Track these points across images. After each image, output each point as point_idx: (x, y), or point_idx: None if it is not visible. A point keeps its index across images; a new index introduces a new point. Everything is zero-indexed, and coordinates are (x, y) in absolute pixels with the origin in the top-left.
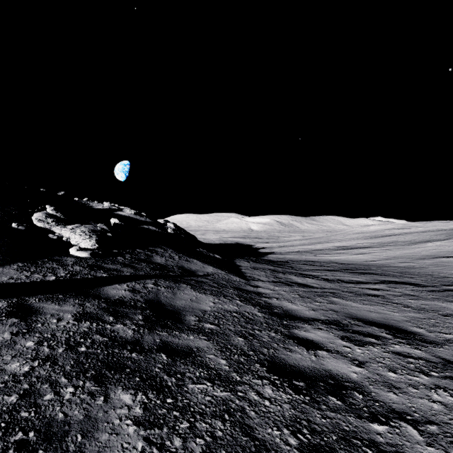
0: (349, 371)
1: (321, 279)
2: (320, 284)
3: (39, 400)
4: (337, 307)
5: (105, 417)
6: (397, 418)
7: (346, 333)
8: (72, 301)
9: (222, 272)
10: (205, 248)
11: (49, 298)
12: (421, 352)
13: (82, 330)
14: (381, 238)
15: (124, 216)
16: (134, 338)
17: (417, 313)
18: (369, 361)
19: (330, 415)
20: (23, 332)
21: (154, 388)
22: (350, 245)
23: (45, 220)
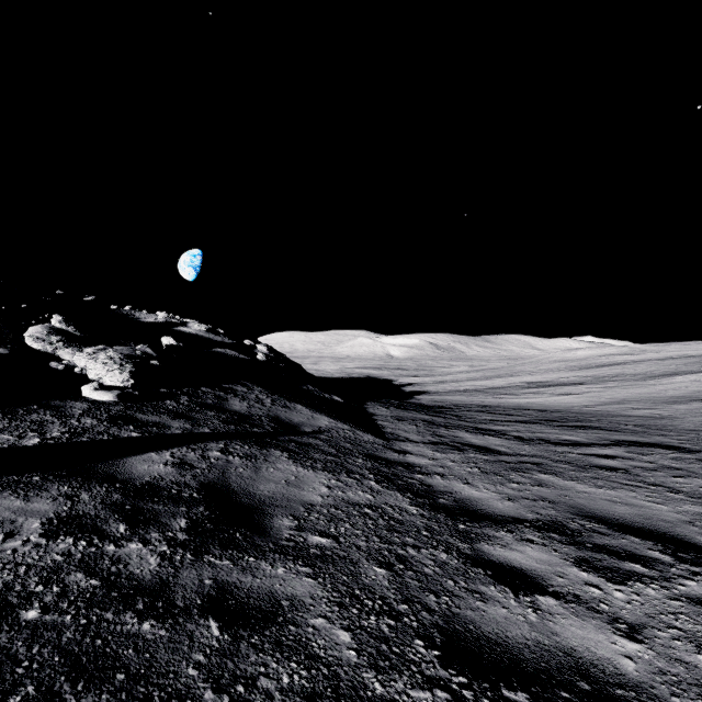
0: (615, 654)
1: (511, 437)
2: (511, 448)
3: None
4: (551, 493)
5: None
6: None
7: (582, 552)
8: (55, 488)
9: (345, 427)
10: (317, 384)
11: (12, 483)
12: None
13: (50, 559)
14: (596, 370)
15: (190, 334)
16: (157, 578)
17: (700, 504)
18: (647, 623)
19: None
20: None
21: None
22: (547, 381)
23: (47, 338)
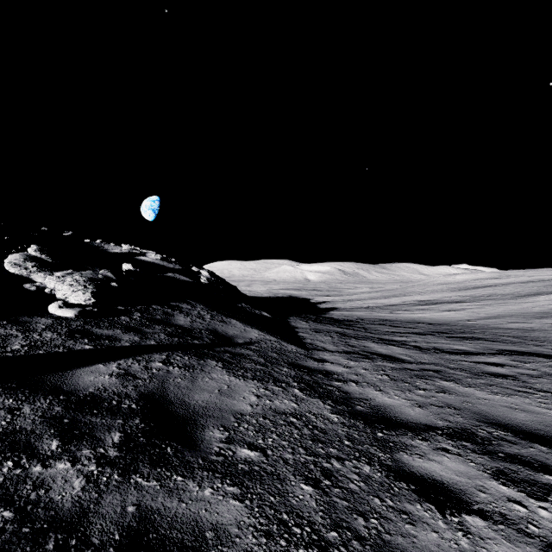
0: None
1: (411, 347)
2: (412, 356)
3: None
4: (455, 400)
5: None
6: None
7: (497, 462)
8: (0, 402)
9: (272, 339)
10: (249, 302)
11: None
12: None
13: None
14: (473, 291)
15: (148, 262)
16: (77, 506)
17: None
18: None
19: None
20: None
21: None
22: (434, 300)
23: (23, 264)
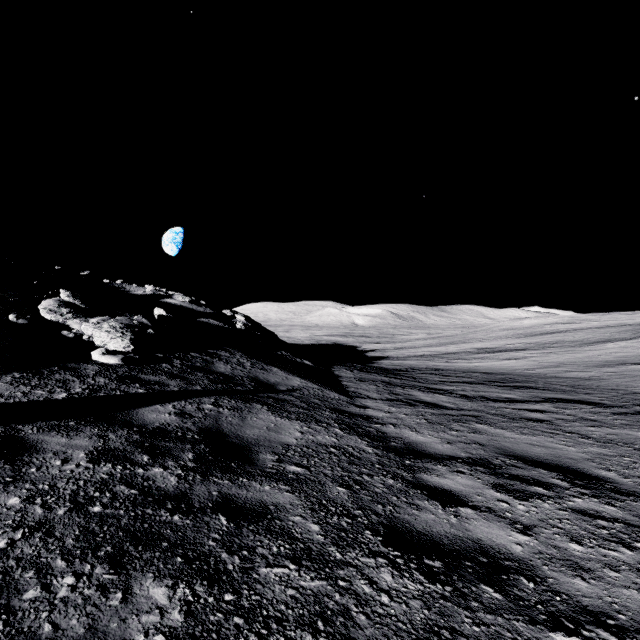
0: (509, 542)
1: (457, 395)
2: (456, 404)
3: (16, 600)
4: (483, 438)
5: (120, 629)
6: (592, 623)
7: (500, 479)
8: (89, 430)
9: (314, 386)
10: (290, 350)
11: (55, 426)
12: (616, 509)
13: (99, 477)
14: (540, 337)
15: (175, 305)
16: (178, 490)
17: (603, 447)
18: (538, 524)
19: (486, 619)
20: (5, 481)
21: (205, 576)
22: (495, 347)
23: (58, 310)
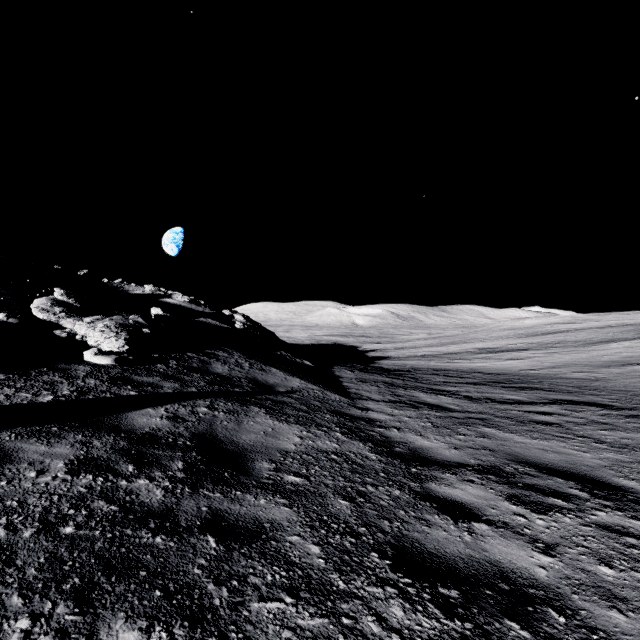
0: (531, 565)
1: (461, 397)
2: (461, 406)
3: None
4: (492, 443)
5: None
6: None
7: (514, 490)
8: (72, 437)
9: (314, 388)
10: (290, 350)
11: (35, 432)
12: None
13: (76, 491)
14: (541, 337)
15: (174, 304)
16: (163, 506)
17: (619, 453)
18: (561, 543)
19: None
20: None
21: (187, 615)
22: (497, 347)
23: (51, 309)
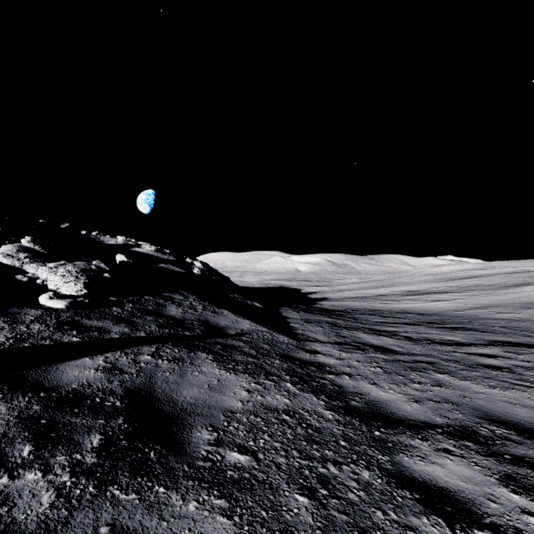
0: None
1: (402, 337)
2: (404, 347)
3: None
4: (452, 394)
5: None
6: None
7: (504, 465)
8: None
9: (263, 329)
10: (241, 293)
11: None
12: None
13: None
14: (459, 281)
15: (142, 253)
16: (42, 528)
17: None
18: None
19: None
20: None
21: None
22: (421, 290)
23: (15, 255)
